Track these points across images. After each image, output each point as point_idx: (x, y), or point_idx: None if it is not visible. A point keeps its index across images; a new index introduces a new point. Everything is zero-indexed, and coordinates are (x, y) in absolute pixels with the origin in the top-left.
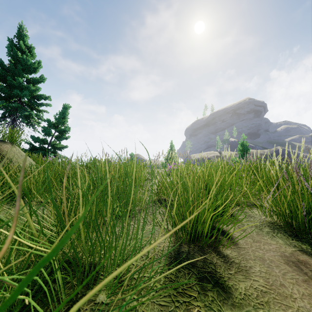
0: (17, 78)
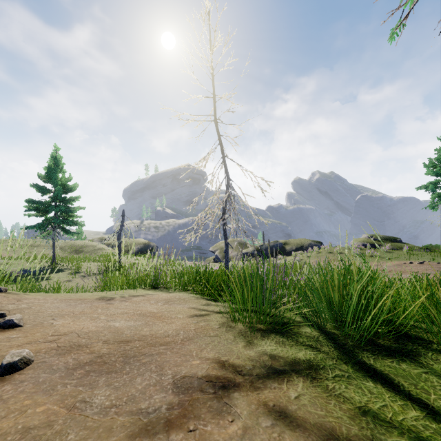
0: None
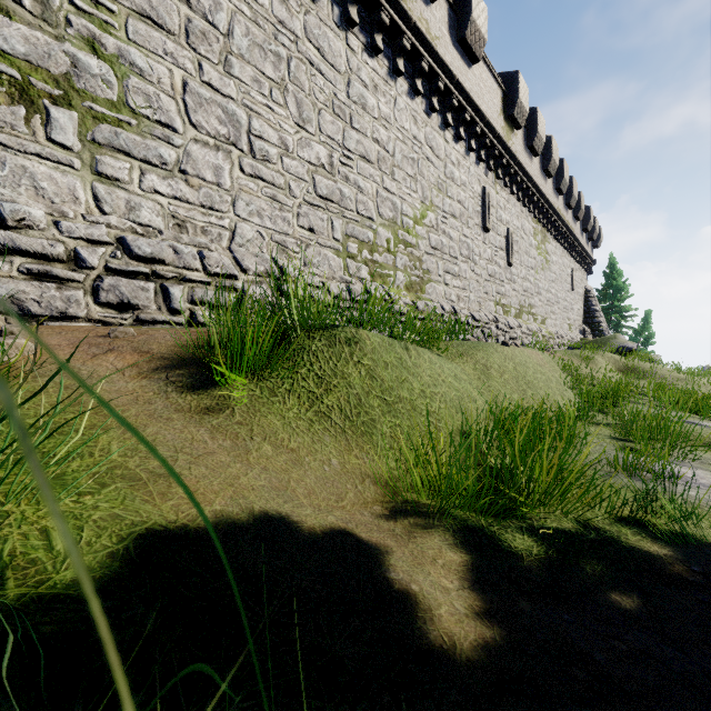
0: (616, 303)
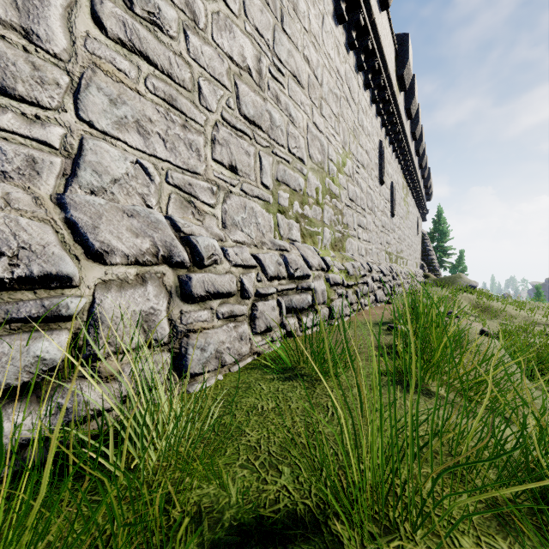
0: (441, 244)
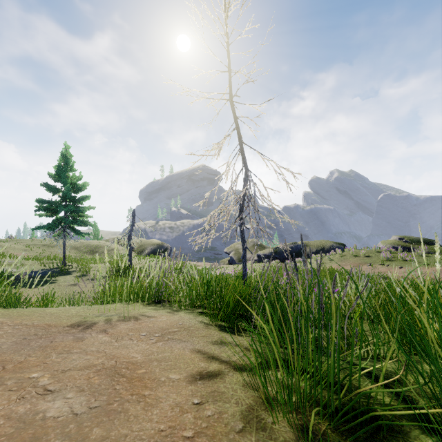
0: None
